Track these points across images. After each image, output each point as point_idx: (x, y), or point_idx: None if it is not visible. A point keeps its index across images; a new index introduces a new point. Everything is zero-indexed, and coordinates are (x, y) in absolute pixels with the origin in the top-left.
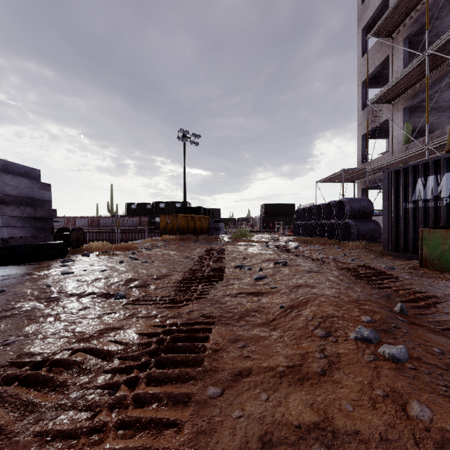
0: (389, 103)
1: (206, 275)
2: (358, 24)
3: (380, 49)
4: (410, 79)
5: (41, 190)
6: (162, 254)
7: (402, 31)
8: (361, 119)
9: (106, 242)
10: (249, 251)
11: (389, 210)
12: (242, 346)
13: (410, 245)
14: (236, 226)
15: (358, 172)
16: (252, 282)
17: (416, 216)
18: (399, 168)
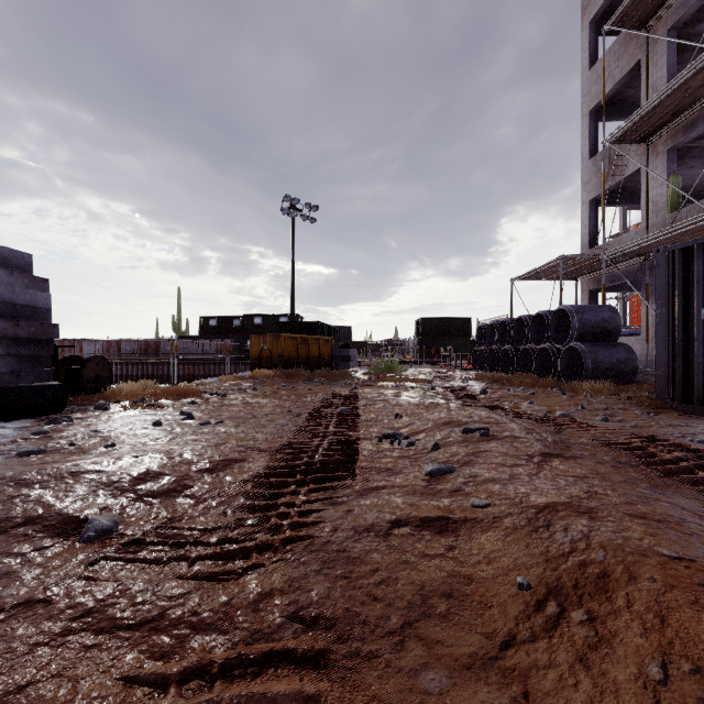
0: (641, 141)
1: (318, 461)
2: (584, 14)
3: (624, 52)
4: (683, 97)
5: (29, 290)
6: (245, 404)
7: (665, 16)
8: (588, 174)
9: (152, 383)
10: (402, 399)
11: (668, 324)
12: None
13: None
14: (376, 353)
15: (585, 262)
16: (421, 482)
17: None
18: (692, 243)
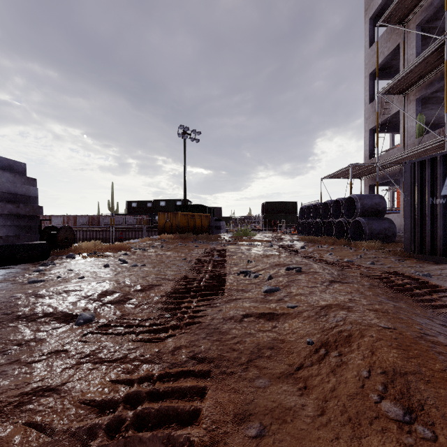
0: (400, 93)
1: (203, 285)
2: (366, 14)
3: (390, 38)
4: (425, 67)
5: (25, 186)
6: (157, 255)
7: (415, 17)
8: (368, 113)
9: (99, 242)
10: (252, 252)
11: (411, 206)
12: (257, 435)
13: (438, 246)
14: (237, 224)
15: (366, 168)
16: (261, 296)
17: (446, 213)
18: (425, 158)
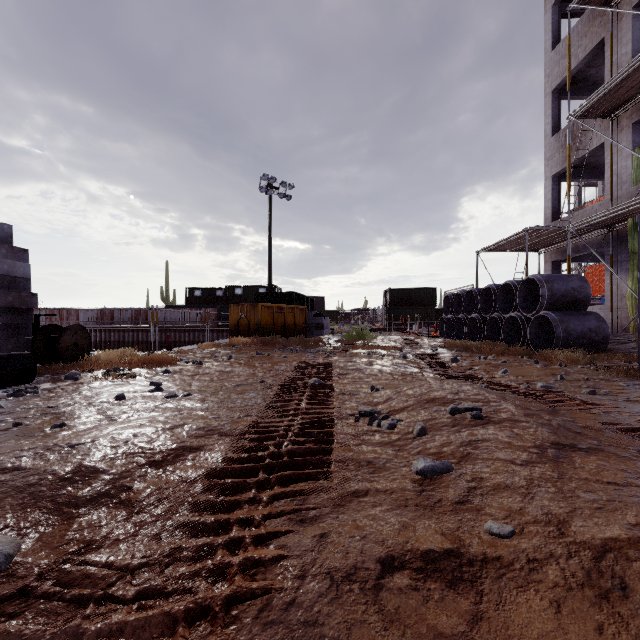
0: (605, 116)
1: (286, 451)
2: None
3: (587, 31)
4: None
5: (7, 260)
6: (219, 373)
7: None
8: (551, 150)
9: (131, 350)
10: (376, 368)
11: None
12: None
13: None
14: (348, 321)
15: (550, 234)
16: (412, 485)
17: None
18: None
